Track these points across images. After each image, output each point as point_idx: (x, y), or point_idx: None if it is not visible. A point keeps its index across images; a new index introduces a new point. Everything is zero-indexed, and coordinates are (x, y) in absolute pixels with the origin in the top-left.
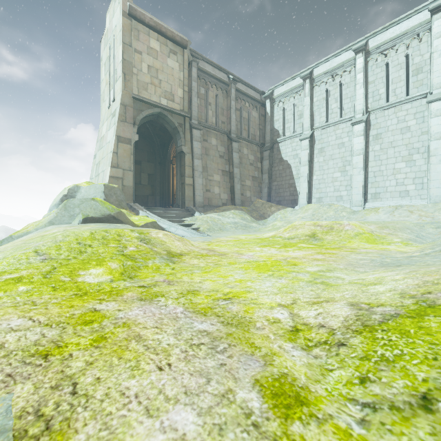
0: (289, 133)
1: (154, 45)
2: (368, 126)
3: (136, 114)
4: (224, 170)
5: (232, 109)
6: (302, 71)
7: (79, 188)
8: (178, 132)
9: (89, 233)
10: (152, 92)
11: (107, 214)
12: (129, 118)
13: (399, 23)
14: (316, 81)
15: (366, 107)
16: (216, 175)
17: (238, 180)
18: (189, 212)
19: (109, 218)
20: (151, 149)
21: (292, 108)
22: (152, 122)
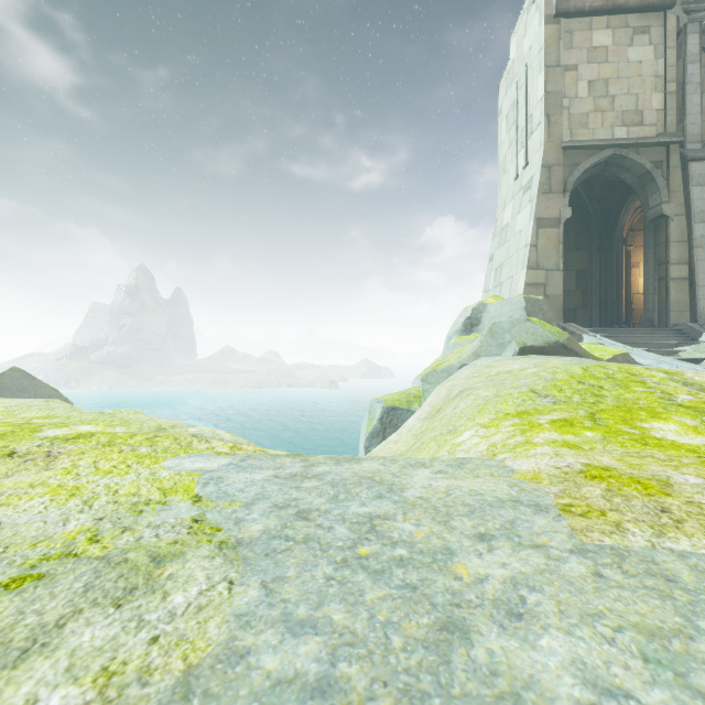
0: None
1: (600, 39)
2: None
3: (566, 174)
4: None
5: None
6: None
7: (485, 306)
8: (650, 180)
9: (579, 368)
10: (596, 125)
11: (552, 342)
12: (556, 184)
13: None
14: None
15: None
16: None
17: None
18: (684, 335)
19: (555, 348)
20: (581, 226)
21: None
22: (589, 179)
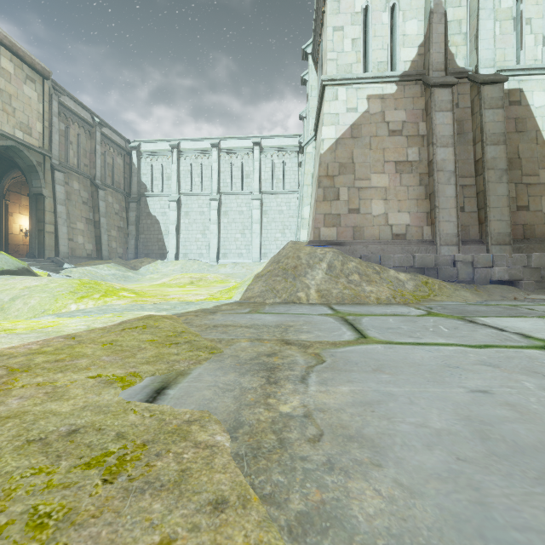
0: (158, 190)
1: (7, 65)
2: (221, 203)
3: None
4: (88, 218)
5: (97, 154)
6: (171, 139)
7: None
8: (36, 171)
9: (77, 280)
10: (4, 121)
11: (21, 267)
12: None
13: (238, 139)
14: (183, 153)
15: (219, 189)
16: (79, 223)
17: (105, 231)
18: (57, 264)
19: (23, 271)
20: None
21: (161, 168)
22: None
